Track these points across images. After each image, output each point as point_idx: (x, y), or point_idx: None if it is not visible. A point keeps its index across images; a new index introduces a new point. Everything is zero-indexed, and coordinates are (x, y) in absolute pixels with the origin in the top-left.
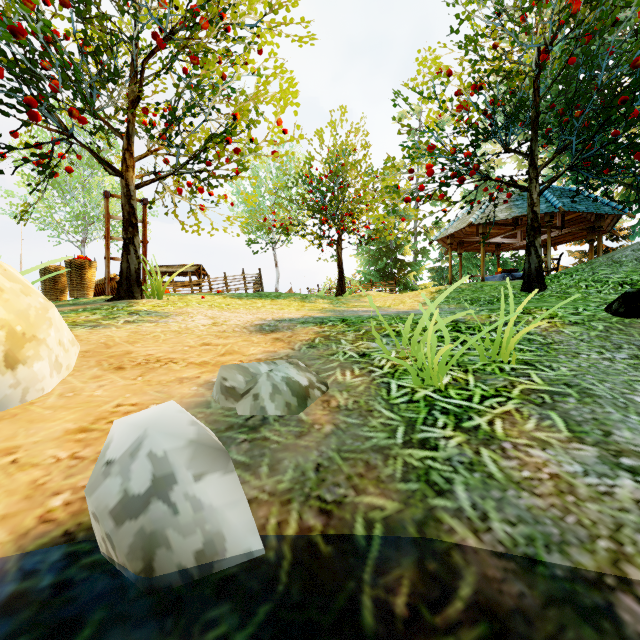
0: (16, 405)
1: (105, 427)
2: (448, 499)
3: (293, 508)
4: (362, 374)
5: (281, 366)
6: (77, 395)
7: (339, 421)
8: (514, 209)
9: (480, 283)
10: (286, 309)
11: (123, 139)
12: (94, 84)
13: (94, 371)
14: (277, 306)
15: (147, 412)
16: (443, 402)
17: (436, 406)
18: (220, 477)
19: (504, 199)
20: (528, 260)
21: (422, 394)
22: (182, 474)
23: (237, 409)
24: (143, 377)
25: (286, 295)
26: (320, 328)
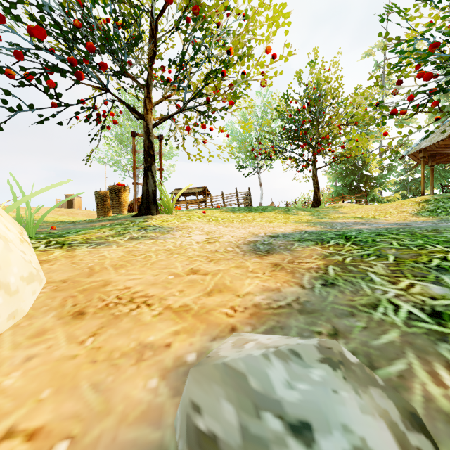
0: None
1: None
2: None
3: None
4: None
5: (323, 391)
6: None
7: None
8: None
9: None
10: (274, 222)
11: (144, 89)
12: (125, 50)
13: (46, 319)
14: (265, 219)
15: None
16: None
17: None
18: None
19: None
20: None
21: None
22: None
23: None
24: (95, 338)
25: (271, 208)
26: (323, 249)
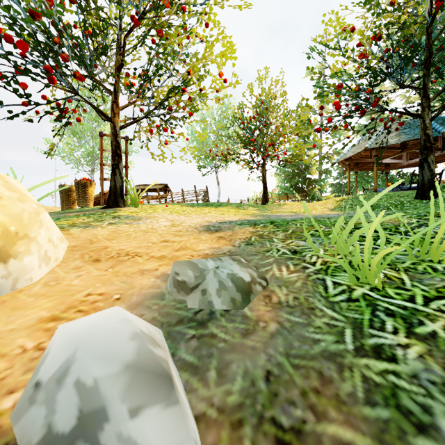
0: (8, 292)
1: (73, 316)
2: (436, 440)
3: (245, 434)
4: (297, 270)
5: (226, 263)
6: (58, 284)
7: (282, 319)
8: (402, 135)
9: (376, 193)
10: (226, 214)
11: (112, 94)
12: (92, 57)
13: (76, 263)
14: (219, 212)
15: (89, 320)
16: (384, 302)
17: (378, 306)
18: (161, 411)
19: (394, 128)
20: (421, 173)
21: (360, 292)
22: (115, 408)
23: (187, 302)
24: (113, 268)
25: (225, 204)
26: (254, 228)
